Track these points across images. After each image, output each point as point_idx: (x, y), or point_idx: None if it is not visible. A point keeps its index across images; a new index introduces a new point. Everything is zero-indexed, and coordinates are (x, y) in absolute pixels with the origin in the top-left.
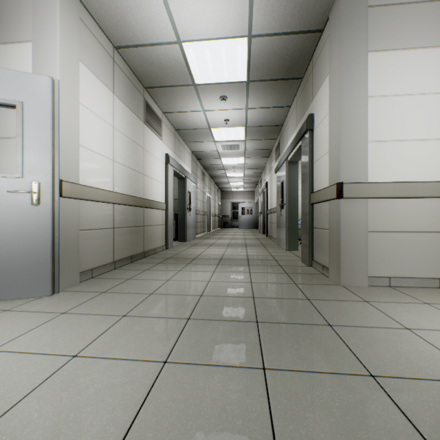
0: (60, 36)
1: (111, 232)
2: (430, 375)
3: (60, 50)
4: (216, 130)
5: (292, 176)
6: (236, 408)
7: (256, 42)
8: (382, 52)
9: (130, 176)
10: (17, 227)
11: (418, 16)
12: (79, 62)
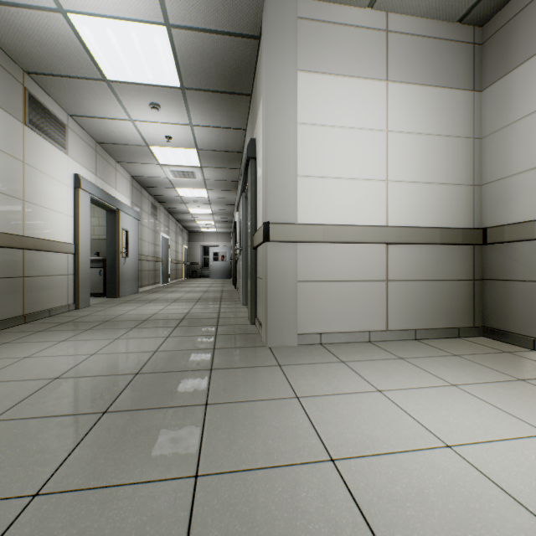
0: None
1: None
2: (271, 461)
3: None
4: (157, 149)
5: None
6: None
7: (180, 36)
8: (314, 74)
9: None
10: None
11: (349, 40)
12: None
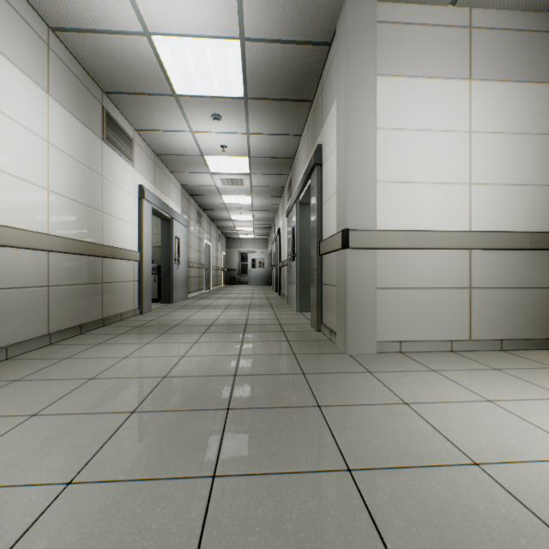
0: None
1: (43, 291)
2: (414, 461)
3: None
4: (211, 158)
5: (304, 221)
6: (152, 544)
7: (252, 48)
8: (393, 78)
9: (79, 213)
10: None
11: (430, 41)
12: None
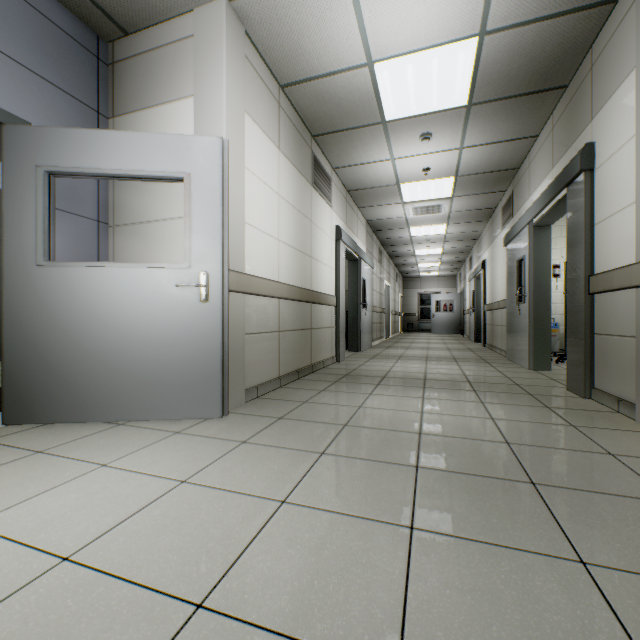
0: (227, 82)
1: (276, 336)
2: None
3: (226, 101)
4: (407, 186)
5: (540, 249)
6: (563, 620)
7: (492, 42)
8: None
9: (297, 260)
10: (184, 329)
11: None
12: (244, 113)
